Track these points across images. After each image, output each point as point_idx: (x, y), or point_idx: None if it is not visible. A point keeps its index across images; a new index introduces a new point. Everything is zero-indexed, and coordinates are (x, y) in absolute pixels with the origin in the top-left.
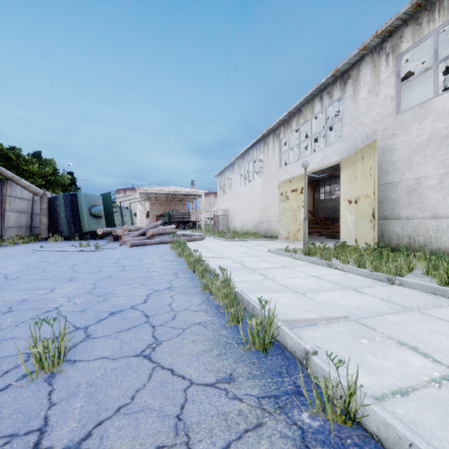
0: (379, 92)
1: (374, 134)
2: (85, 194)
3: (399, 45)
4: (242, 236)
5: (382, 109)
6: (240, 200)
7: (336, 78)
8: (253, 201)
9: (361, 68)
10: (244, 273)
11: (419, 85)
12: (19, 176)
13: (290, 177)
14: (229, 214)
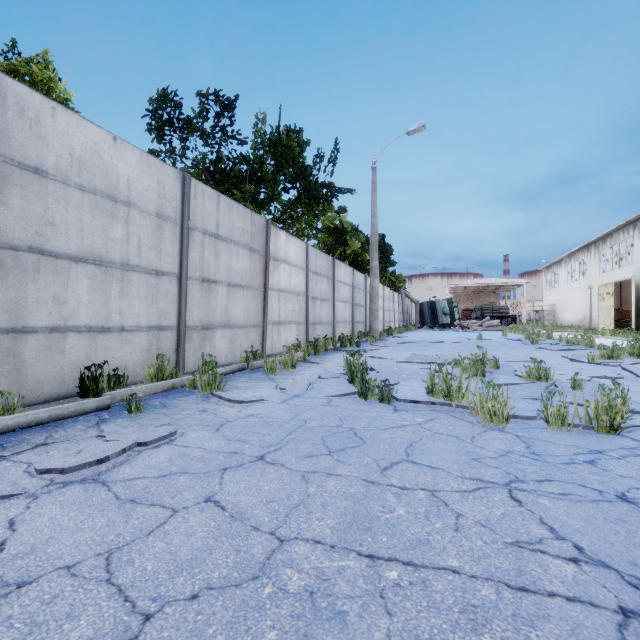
0: None
1: None
2: (439, 301)
3: None
4: (560, 328)
5: None
6: (567, 297)
7: (630, 222)
8: (578, 299)
9: None
10: None
11: None
12: (395, 290)
13: (605, 282)
14: (555, 309)
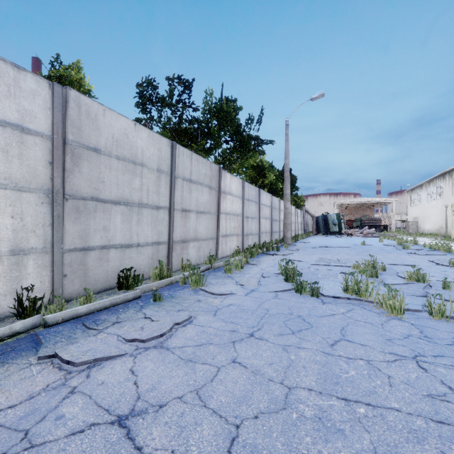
0: None
1: None
2: (330, 215)
3: None
4: (422, 235)
5: None
6: (427, 212)
7: None
8: (436, 213)
9: None
10: None
11: None
12: (298, 207)
13: None
14: (418, 221)
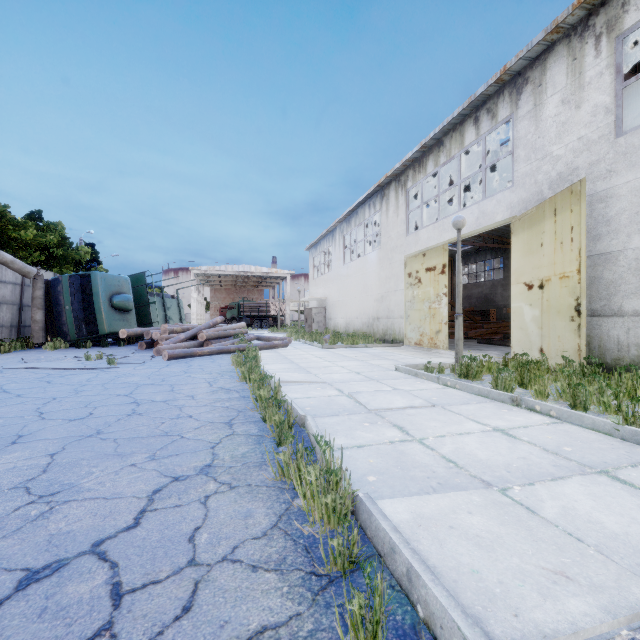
0: (581, 101)
1: (573, 172)
2: (104, 275)
3: (621, 17)
4: (348, 341)
5: (588, 129)
6: (345, 285)
7: (503, 85)
8: (364, 286)
9: (548, 64)
10: (361, 421)
11: (632, 100)
12: (4, 247)
13: (424, 248)
14: (326, 305)
